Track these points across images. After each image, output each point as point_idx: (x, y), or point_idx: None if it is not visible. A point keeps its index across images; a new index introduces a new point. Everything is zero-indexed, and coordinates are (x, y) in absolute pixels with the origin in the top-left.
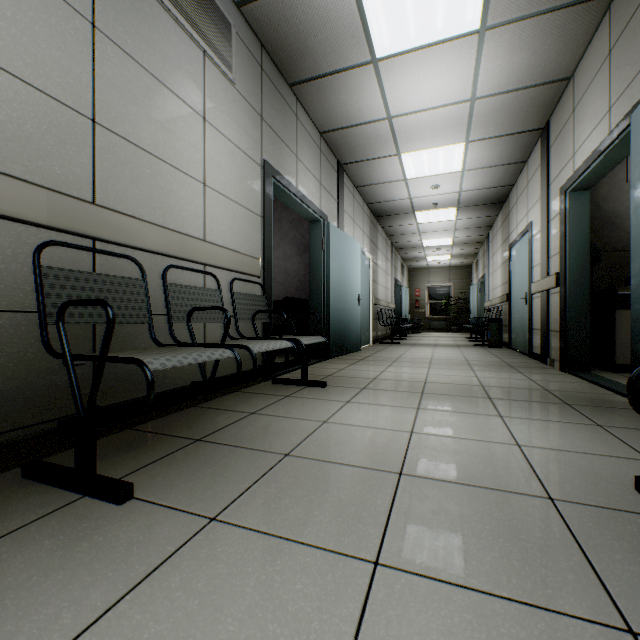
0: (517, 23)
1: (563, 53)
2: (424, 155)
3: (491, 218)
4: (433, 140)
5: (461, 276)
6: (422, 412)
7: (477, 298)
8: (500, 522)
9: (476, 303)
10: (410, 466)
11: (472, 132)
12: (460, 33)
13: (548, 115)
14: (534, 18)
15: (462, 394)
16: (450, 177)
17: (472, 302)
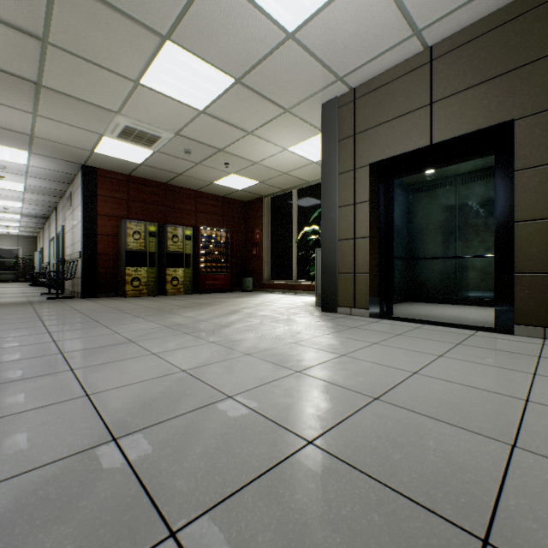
0: (37, 194)
1: (54, 200)
2: (1, 201)
3: (44, 221)
4: (6, 200)
5: (29, 243)
6: (4, 295)
7: (40, 260)
8: (18, 297)
9: (39, 263)
10: (3, 297)
11: (26, 202)
12: (17, 190)
13: (56, 206)
14: (42, 194)
15: (17, 293)
16: (16, 208)
17: (37, 262)
